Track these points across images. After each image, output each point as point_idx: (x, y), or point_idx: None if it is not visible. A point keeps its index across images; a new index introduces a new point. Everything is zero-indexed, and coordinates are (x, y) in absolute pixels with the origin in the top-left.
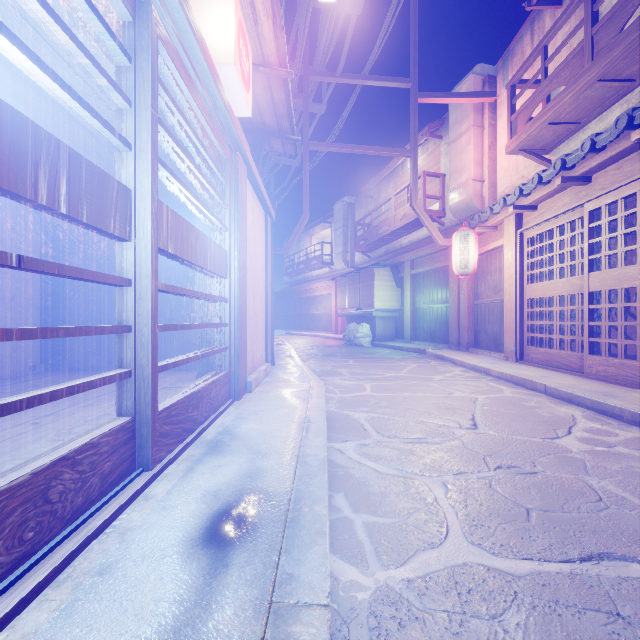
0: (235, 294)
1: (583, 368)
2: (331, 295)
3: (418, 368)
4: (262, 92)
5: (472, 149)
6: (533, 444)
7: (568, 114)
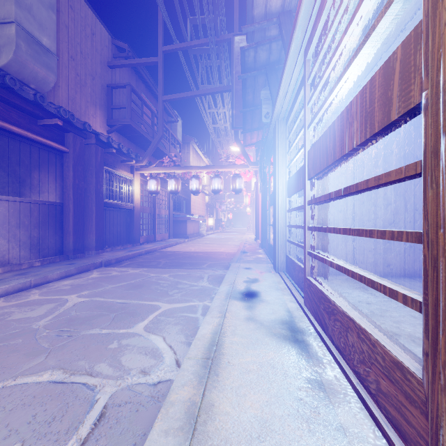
0: None
1: None
2: None
3: None
4: None
5: None
6: None
7: None
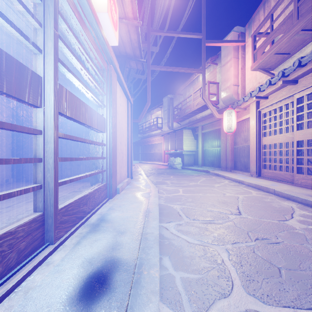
0: (110, 141)
1: (293, 180)
2: (161, 143)
3: (206, 180)
4: (125, 34)
5: (233, 69)
6: (273, 224)
7: (284, 49)
